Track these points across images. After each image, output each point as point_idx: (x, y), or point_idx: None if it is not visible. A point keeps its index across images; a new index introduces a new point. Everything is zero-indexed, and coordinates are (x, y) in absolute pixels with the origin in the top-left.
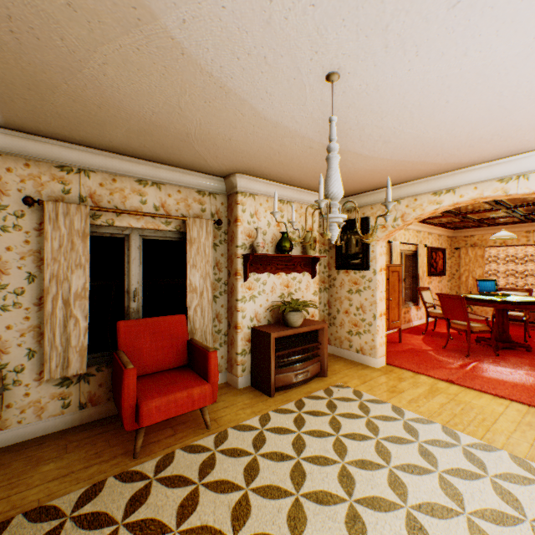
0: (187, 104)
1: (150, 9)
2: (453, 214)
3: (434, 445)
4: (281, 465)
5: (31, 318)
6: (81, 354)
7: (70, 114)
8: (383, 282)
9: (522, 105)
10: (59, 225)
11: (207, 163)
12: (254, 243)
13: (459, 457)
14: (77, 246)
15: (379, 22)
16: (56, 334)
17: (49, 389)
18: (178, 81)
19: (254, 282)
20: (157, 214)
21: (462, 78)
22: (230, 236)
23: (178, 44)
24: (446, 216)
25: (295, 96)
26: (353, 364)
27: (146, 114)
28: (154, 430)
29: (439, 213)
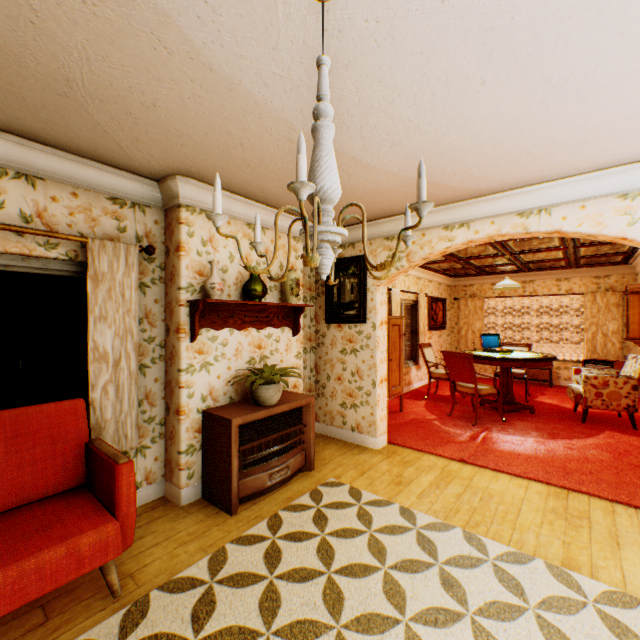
0: None
1: None
2: (457, 258)
3: (458, 566)
4: None
5: None
6: None
7: None
8: (384, 340)
9: (566, 106)
10: None
11: (123, 150)
12: (207, 284)
13: (491, 581)
14: None
15: None
16: None
17: None
18: None
19: (208, 343)
20: (25, 228)
21: (511, 37)
22: (169, 272)
23: None
24: (450, 261)
25: (260, 23)
26: (347, 447)
27: None
28: (2, 621)
29: (443, 257)
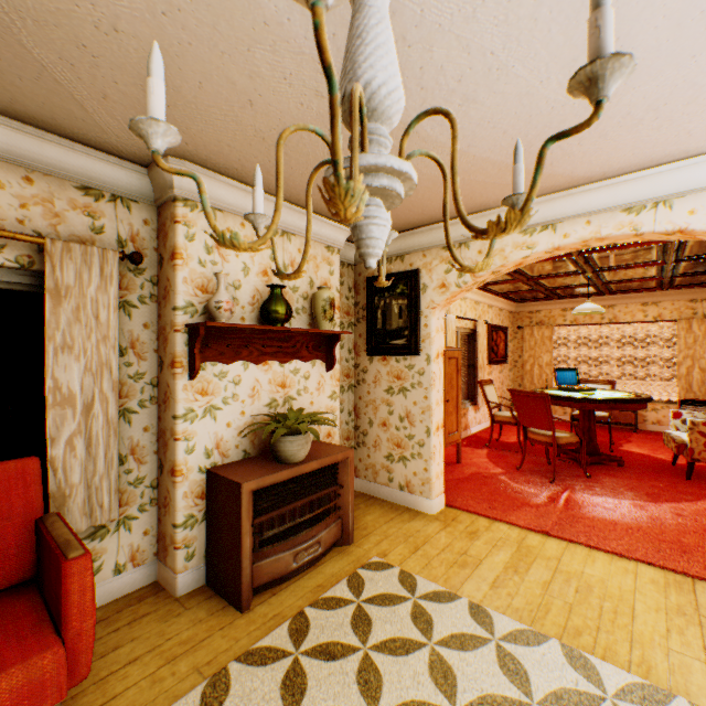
0: None
1: None
2: (525, 278)
3: None
4: None
5: None
6: None
7: None
8: (441, 376)
9: None
10: None
11: (90, 115)
12: (211, 303)
13: None
14: None
15: None
16: None
17: None
18: None
19: (214, 381)
20: None
21: None
22: (163, 287)
23: None
24: (516, 281)
25: None
26: (395, 511)
27: None
28: None
29: (508, 275)
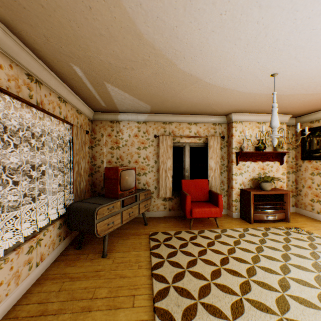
0: (210, 96)
1: (200, 79)
2: None
3: None
4: (251, 245)
5: (155, 175)
6: (169, 190)
7: (169, 106)
8: None
9: None
10: (163, 143)
11: (217, 111)
12: (241, 146)
13: None
14: (168, 151)
15: (290, 57)
16: (162, 182)
17: (160, 201)
18: (207, 91)
19: (241, 166)
20: (195, 136)
21: None
22: (228, 143)
23: (208, 83)
24: None
25: (257, 84)
26: (313, 220)
27: (194, 101)
28: (195, 223)
29: None
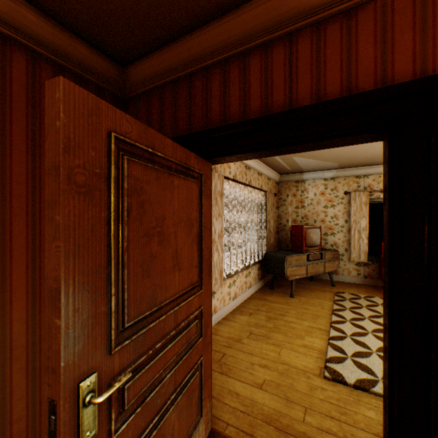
0: None
1: None
2: None
3: None
4: None
5: (345, 236)
6: (364, 253)
7: (360, 161)
8: None
9: None
10: (355, 200)
11: None
12: None
13: None
14: (362, 208)
15: None
16: (354, 244)
17: (351, 265)
18: None
19: None
20: None
21: None
22: None
23: None
24: None
25: None
26: None
27: None
28: None
29: None
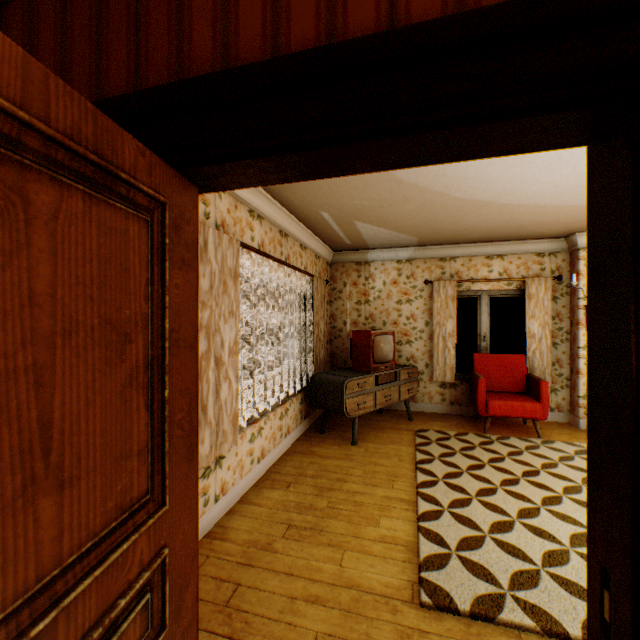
0: (516, 216)
1: (490, 202)
2: None
3: None
4: None
5: (426, 346)
6: (451, 370)
7: (448, 235)
8: None
9: None
10: (440, 294)
11: (542, 233)
12: None
13: None
14: (448, 305)
15: None
16: (438, 356)
17: (434, 387)
18: (508, 212)
19: None
20: (500, 279)
21: None
22: (571, 289)
23: (505, 204)
24: None
25: None
26: None
27: (490, 225)
28: (496, 427)
29: None
